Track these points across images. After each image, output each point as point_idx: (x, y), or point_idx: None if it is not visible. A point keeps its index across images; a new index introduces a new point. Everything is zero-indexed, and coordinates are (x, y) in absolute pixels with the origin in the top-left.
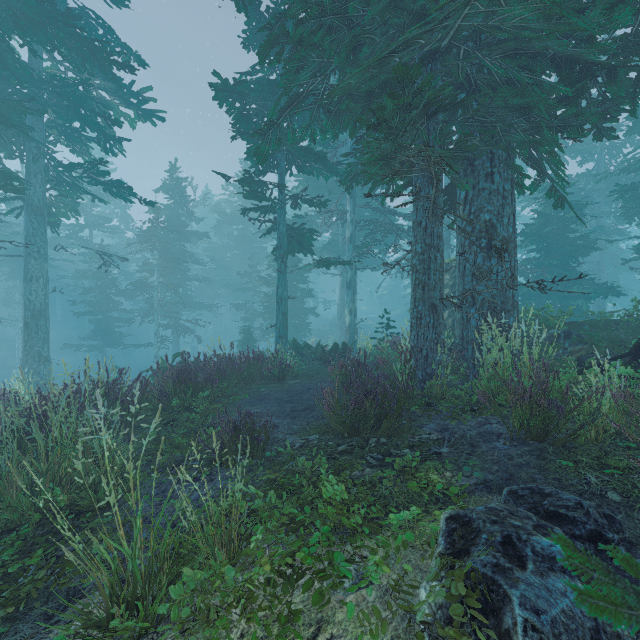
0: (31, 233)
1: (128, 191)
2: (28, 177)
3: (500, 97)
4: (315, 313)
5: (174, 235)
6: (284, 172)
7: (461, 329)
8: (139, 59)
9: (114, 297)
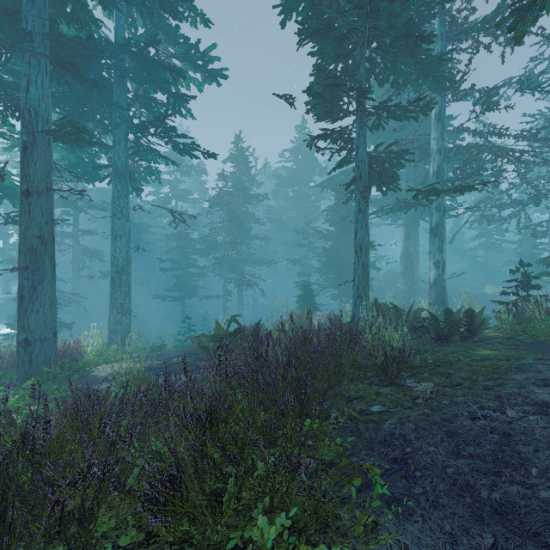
0: (116, 195)
1: (192, 145)
2: (113, 145)
3: None
4: (376, 267)
5: (238, 199)
6: (364, 79)
7: None
8: (204, 19)
9: (195, 256)
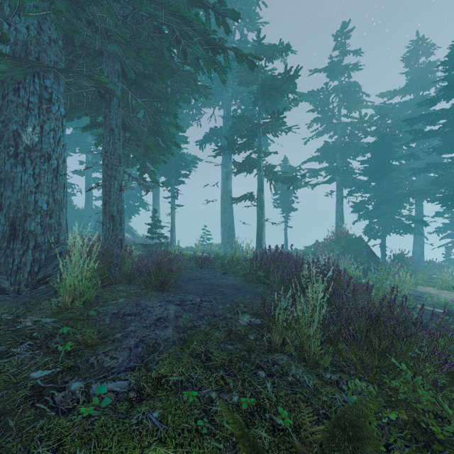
0: None
1: None
2: None
3: (91, 116)
4: None
5: None
6: None
7: (56, 234)
8: None
9: None
